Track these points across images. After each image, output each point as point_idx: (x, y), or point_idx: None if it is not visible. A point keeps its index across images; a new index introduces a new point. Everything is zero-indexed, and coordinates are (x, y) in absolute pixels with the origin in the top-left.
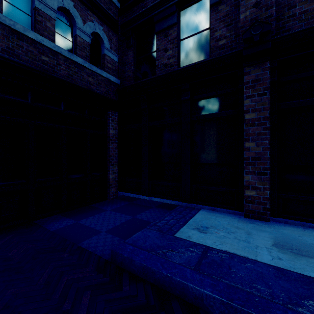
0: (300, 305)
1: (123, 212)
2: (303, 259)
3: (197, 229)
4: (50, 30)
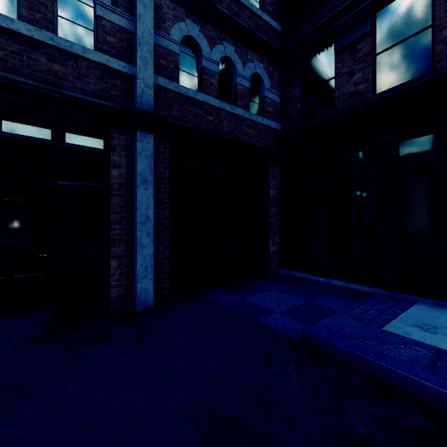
0: None
1: (292, 294)
2: None
3: (418, 327)
4: (214, 86)
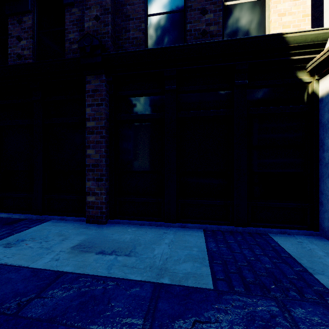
0: (2, 304)
1: None
2: (81, 255)
3: (5, 245)
4: None
